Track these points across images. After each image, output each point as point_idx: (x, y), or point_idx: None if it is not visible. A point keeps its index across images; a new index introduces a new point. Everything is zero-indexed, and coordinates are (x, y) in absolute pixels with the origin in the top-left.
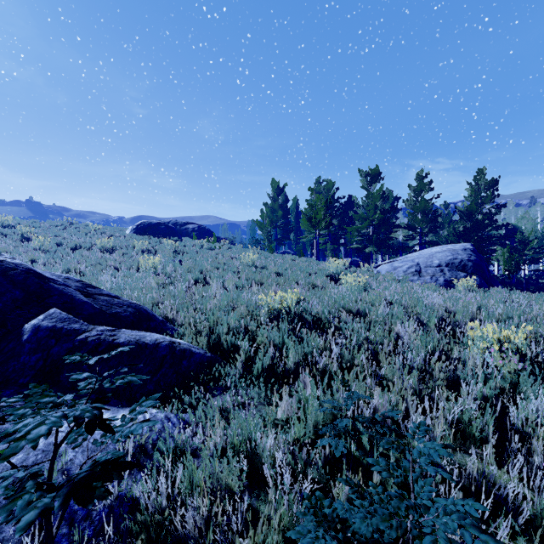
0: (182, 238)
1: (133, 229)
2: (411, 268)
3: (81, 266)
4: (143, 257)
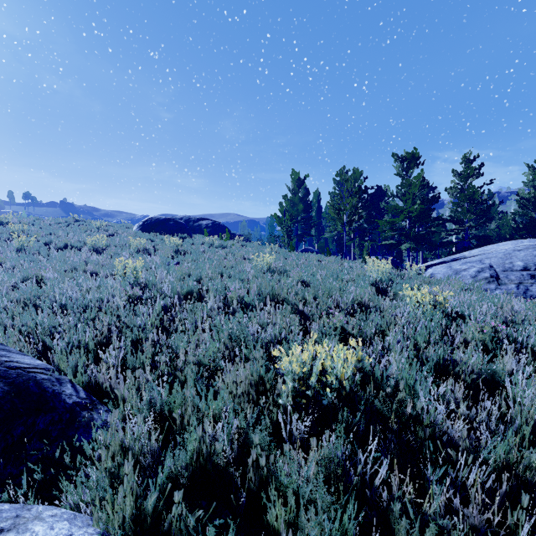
0: (194, 235)
1: (140, 226)
2: (483, 272)
3: (46, 272)
4: (134, 258)
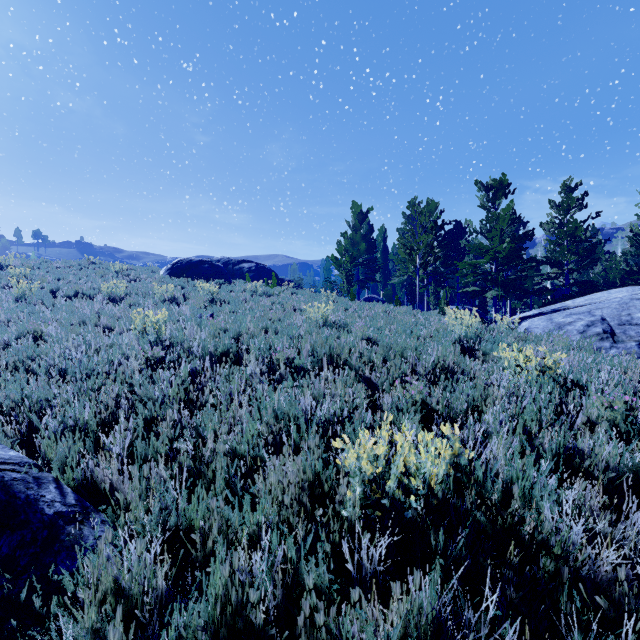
0: (233, 281)
1: (168, 270)
2: (594, 326)
3: (47, 327)
4: (159, 309)
